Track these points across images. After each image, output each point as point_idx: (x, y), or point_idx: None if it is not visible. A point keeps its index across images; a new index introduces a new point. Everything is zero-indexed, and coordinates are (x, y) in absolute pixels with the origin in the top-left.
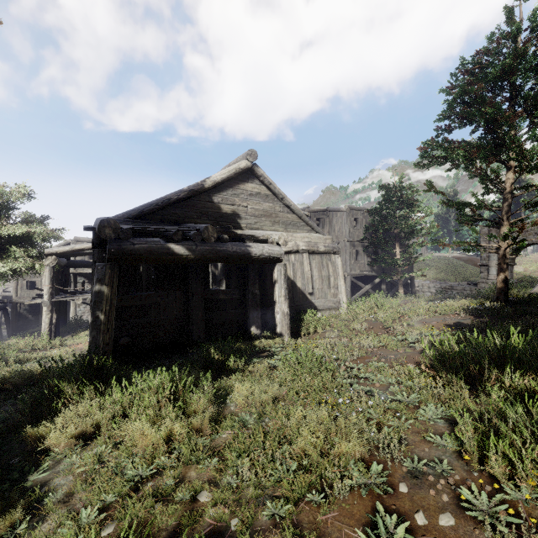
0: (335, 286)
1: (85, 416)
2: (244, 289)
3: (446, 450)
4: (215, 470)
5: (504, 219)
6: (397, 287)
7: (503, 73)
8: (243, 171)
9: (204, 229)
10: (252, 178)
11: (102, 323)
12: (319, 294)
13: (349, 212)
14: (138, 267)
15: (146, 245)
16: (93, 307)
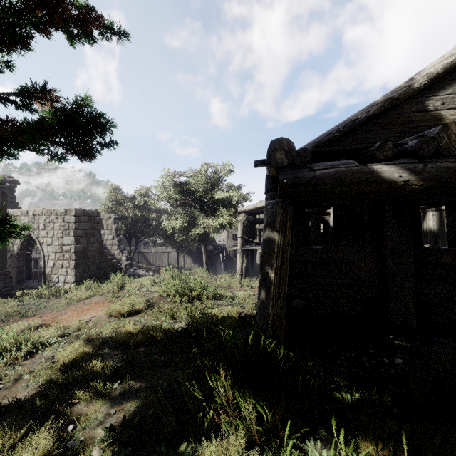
0: None
1: None
2: None
3: None
4: None
5: None
6: None
7: None
8: None
9: (439, 130)
10: None
11: (271, 284)
12: None
13: None
14: (306, 222)
15: (332, 169)
16: (261, 260)
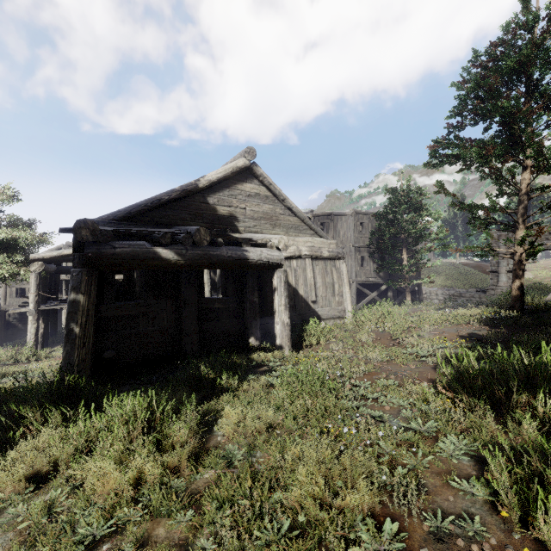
0: (340, 293)
1: (45, 449)
2: (242, 297)
3: (476, 500)
4: (189, 527)
5: (520, 222)
6: (404, 294)
7: (520, 64)
8: (241, 170)
9: (196, 231)
10: (251, 178)
11: (77, 336)
12: (322, 302)
13: (354, 216)
14: (132, 274)
15: (129, 248)
16: (67, 318)
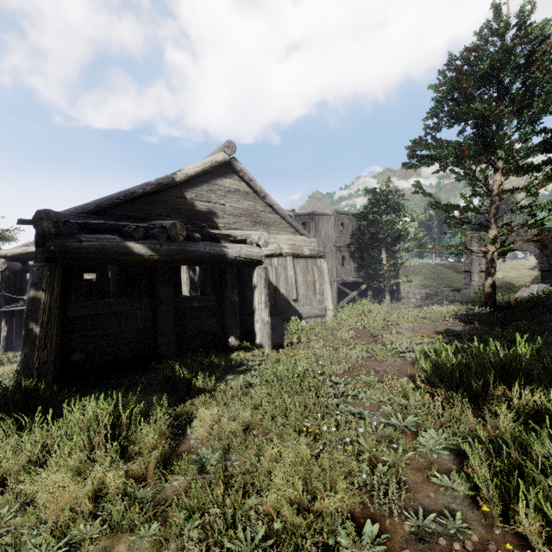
0: (321, 292)
1: None
2: (221, 296)
3: (456, 495)
4: (153, 542)
5: (492, 222)
6: (383, 293)
7: (493, 68)
8: (220, 165)
9: (171, 225)
10: (231, 173)
11: (37, 337)
12: (303, 301)
13: (335, 216)
14: (106, 273)
15: (97, 242)
16: (26, 317)
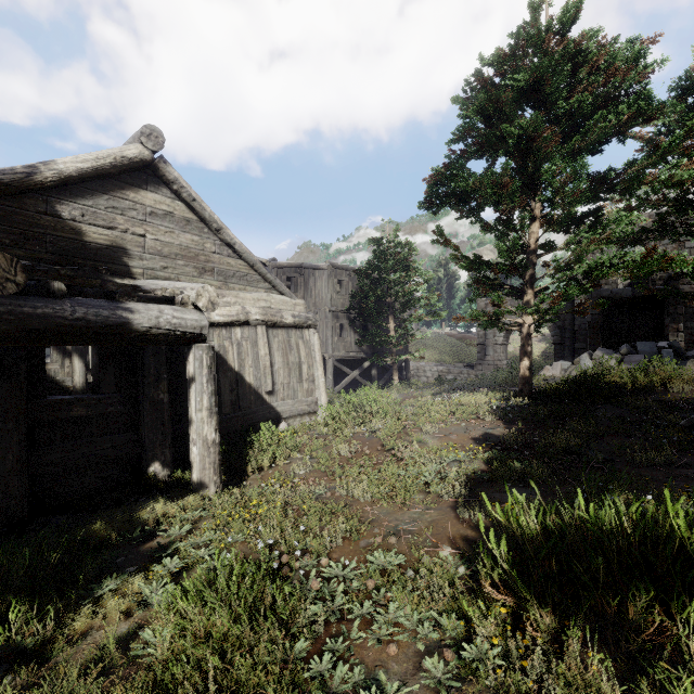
0: (310, 378)
1: None
2: (135, 393)
3: None
4: None
5: (528, 286)
6: (390, 371)
7: (537, 79)
8: (133, 165)
9: None
10: (155, 183)
11: None
12: (283, 393)
13: (331, 271)
14: None
15: None
16: None
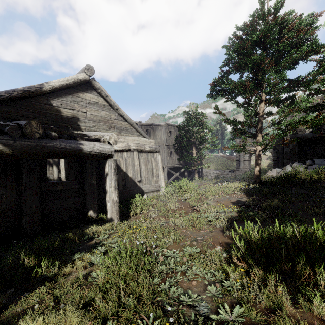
0: (157, 175)
1: None
2: (82, 180)
3: None
4: None
5: (259, 132)
6: (193, 173)
7: (262, 36)
8: (81, 82)
9: (26, 124)
10: (91, 90)
11: None
12: (145, 181)
13: (166, 126)
14: None
15: None
16: None
